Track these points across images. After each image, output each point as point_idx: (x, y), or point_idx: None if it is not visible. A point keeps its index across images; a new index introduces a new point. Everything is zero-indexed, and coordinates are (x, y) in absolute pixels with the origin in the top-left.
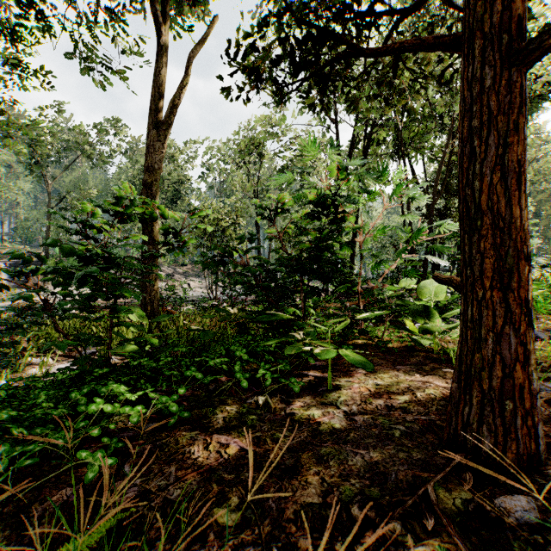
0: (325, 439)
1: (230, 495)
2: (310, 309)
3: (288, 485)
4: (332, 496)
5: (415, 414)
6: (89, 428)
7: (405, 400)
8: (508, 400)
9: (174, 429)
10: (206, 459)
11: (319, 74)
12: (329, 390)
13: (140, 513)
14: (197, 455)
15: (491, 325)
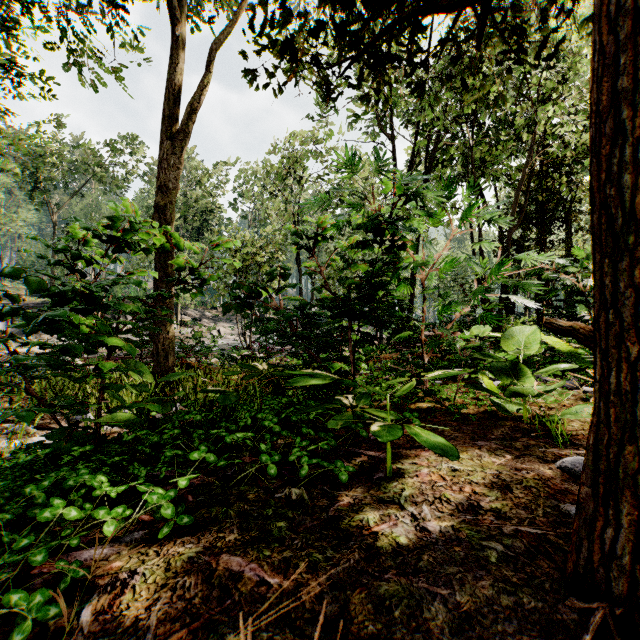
0: (386, 565)
1: None
2: (361, 363)
3: None
4: None
5: (515, 522)
6: (32, 550)
7: (497, 497)
8: None
9: (167, 542)
10: (205, 600)
11: (374, 54)
12: (388, 477)
13: None
14: (194, 593)
15: None
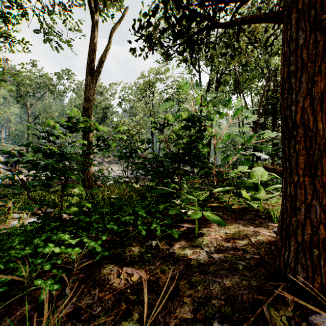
0: (195, 271)
1: (133, 311)
2: (184, 184)
3: (171, 304)
4: (200, 312)
5: (251, 254)
6: (43, 264)
7: (244, 244)
8: (314, 249)
9: (98, 263)
10: (118, 284)
11: (190, 40)
12: (196, 236)
13: (74, 324)
14: (113, 282)
15: (303, 199)
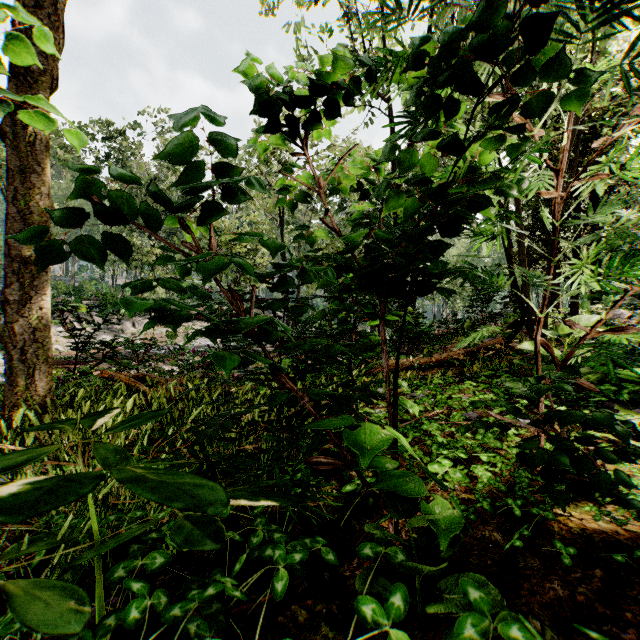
0: None
1: None
2: (404, 401)
3: None
4: None
5: None
6: None
7: None
8: None
9: None
10: None
11: None
12: None
13: None
14: None
15: None
